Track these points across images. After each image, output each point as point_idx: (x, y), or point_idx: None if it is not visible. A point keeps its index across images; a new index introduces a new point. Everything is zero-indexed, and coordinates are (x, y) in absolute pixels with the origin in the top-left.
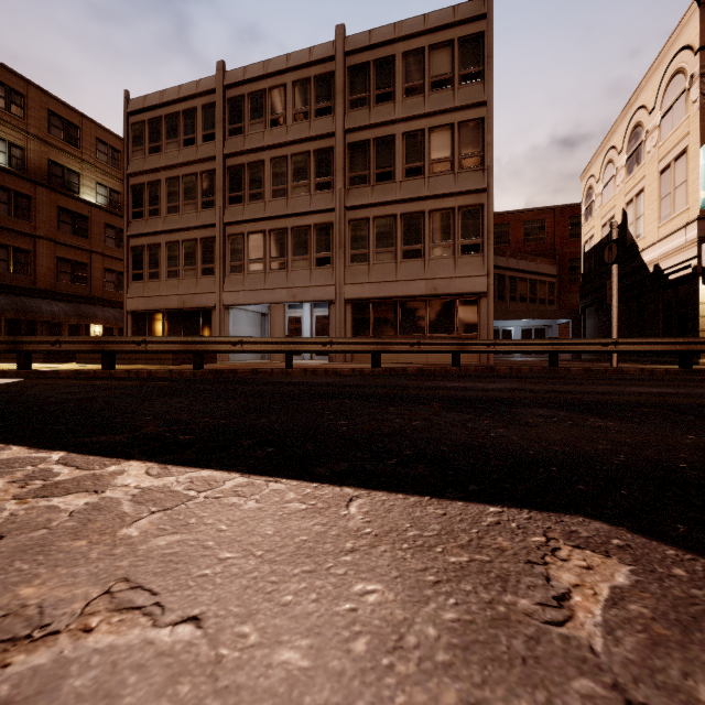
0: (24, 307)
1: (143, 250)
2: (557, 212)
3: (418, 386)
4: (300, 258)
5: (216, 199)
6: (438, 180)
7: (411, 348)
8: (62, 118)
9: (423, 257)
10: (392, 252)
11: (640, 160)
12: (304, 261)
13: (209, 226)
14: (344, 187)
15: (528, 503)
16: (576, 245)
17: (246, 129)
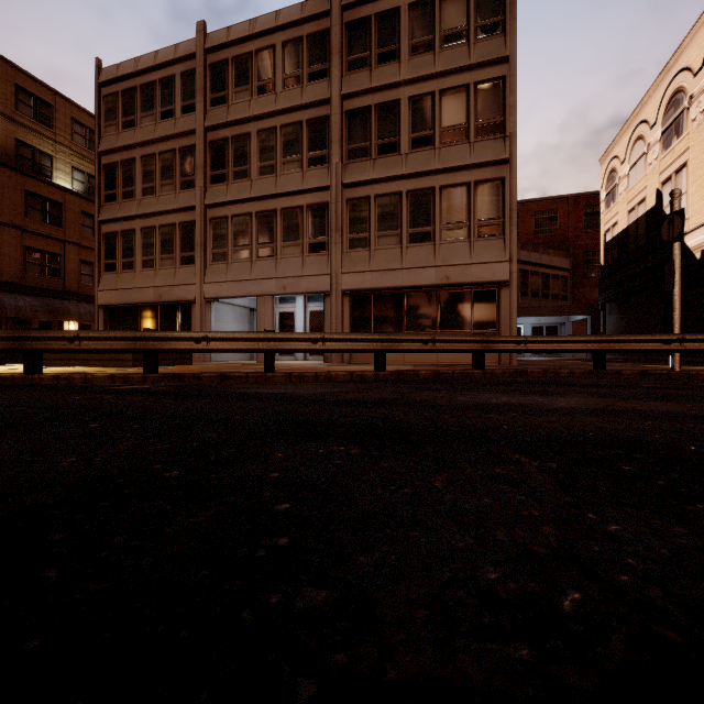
0: None
1: (116, 237)
2: (571, 201)
3: (449, 402)
4: (290, 244)
5: (196, 178)
6: (451, 150)
7: (424, 346)
8: (32, 94)
9: (433, 240)
10: (397, 236)
11: (681, 130)
12: (295, 247)
13: (189, 209)
14: (341, 161)
15: None
16: (591, 236)
17: (230, 98)
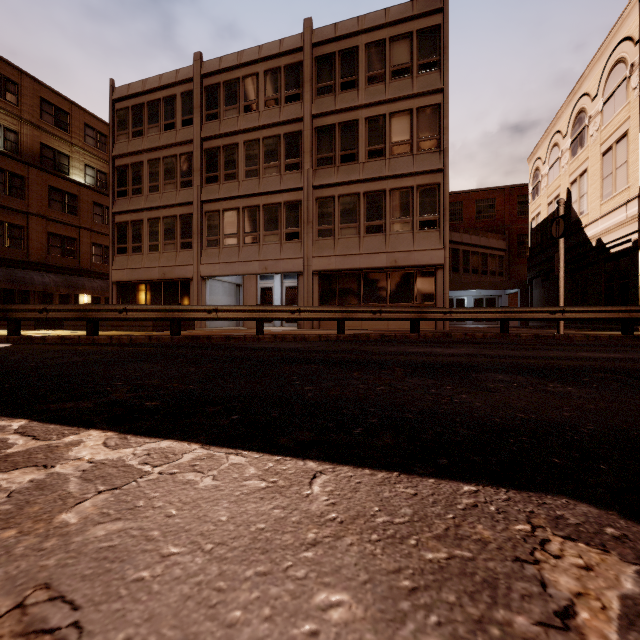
0: (18, 278)
1: (127, 226)
2: (507, 191)
3: (380, 351)
4: (271, 233)
5: (194, 179)
6: (398, 161)
7: (373, 316)
8: (53, 105)
9: (384, 232)
10: (356, 228)
11: (583, 143)
12: (275, 236)
13: (188, 204)
14: (311, 168)
15: (504, 481)
16: (524, 221)
17: (221, 114)
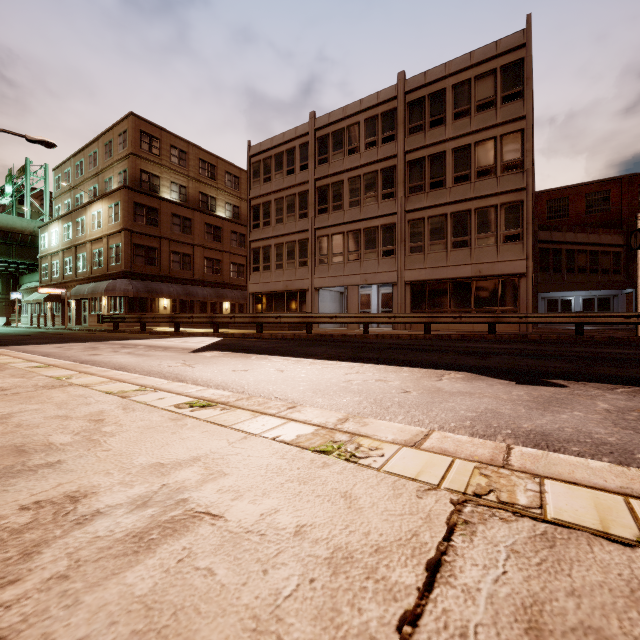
0: (189, 292)
1: (260, 250)
2: (624, 181)
3: (450, 345)
4: (370, 251)
5: (309, 212)
6: (483, 183)
7: (454, 320)
8: (206, 162)
9: (469, 246)
10: (443, 244)
11: None
12: (373, 253)
13: (304, 231)
14: (404, 196)
15: (453, 370)
16: None
17: (330, 158)
